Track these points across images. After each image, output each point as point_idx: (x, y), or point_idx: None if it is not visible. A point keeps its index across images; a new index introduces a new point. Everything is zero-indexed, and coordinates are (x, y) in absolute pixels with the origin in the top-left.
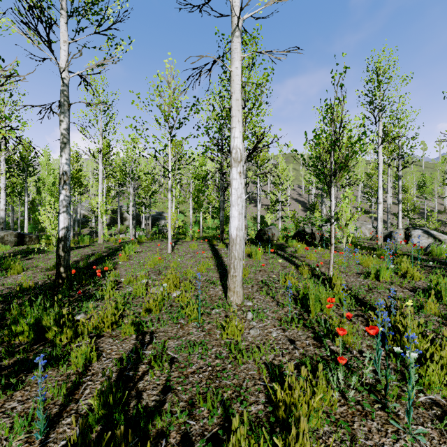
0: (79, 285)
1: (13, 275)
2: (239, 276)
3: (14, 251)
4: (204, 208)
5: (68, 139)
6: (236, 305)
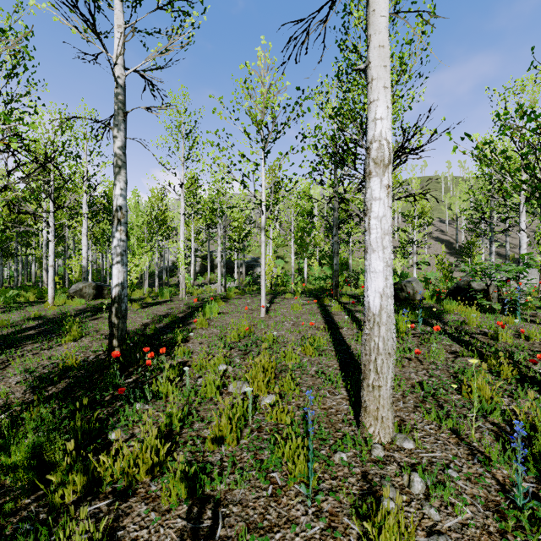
0: (135, 366)
1: (68, 343)
2: (385, 386)
3: (88, 306)
4: (309, 252)
5: (124, 161)
6: (381, 445)
